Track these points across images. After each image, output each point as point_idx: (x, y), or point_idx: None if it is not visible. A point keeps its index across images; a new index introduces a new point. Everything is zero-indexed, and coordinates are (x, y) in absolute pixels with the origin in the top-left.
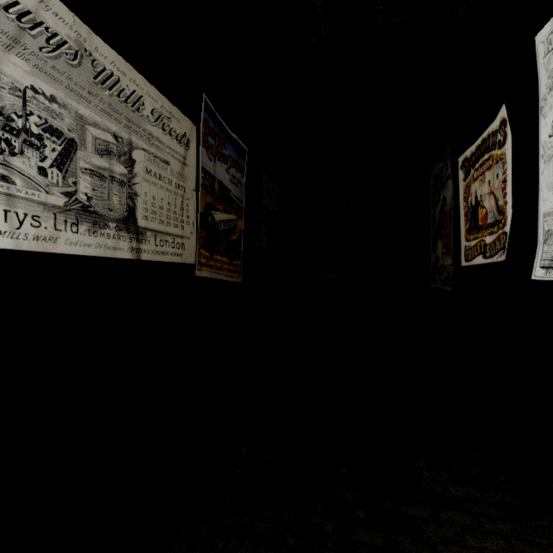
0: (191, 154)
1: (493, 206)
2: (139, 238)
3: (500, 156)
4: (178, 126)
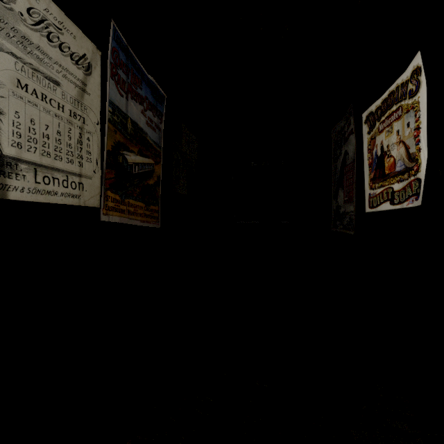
0: (94, 81)
1: (403, 155)
2: (4, 171)
3: (412, 105)
4: (73, 43)
